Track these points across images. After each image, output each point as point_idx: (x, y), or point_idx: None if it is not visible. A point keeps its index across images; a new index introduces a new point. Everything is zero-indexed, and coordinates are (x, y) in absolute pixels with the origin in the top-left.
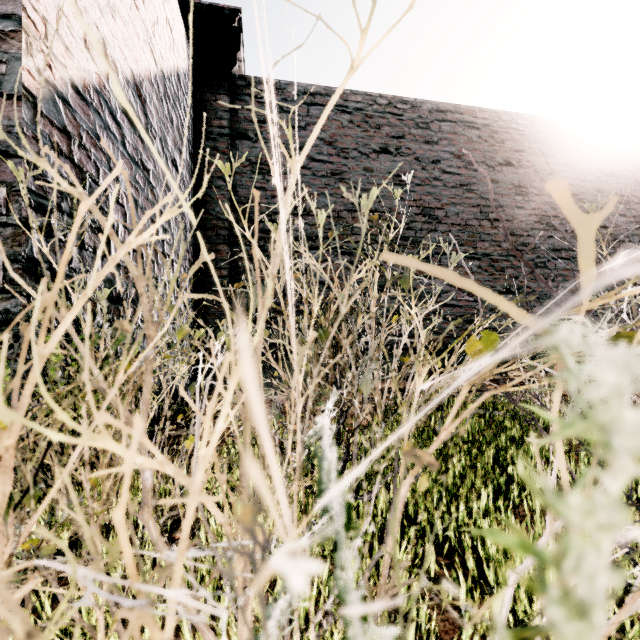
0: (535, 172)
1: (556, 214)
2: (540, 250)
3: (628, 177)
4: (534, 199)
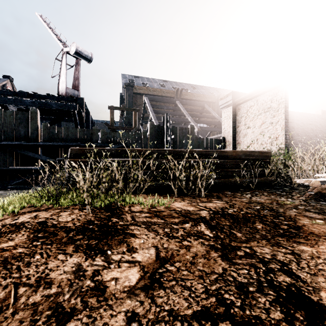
0: (296, 124)
1: (299, 133)
2: (297, 141)
3: (313, 124)
4: (295, 130)
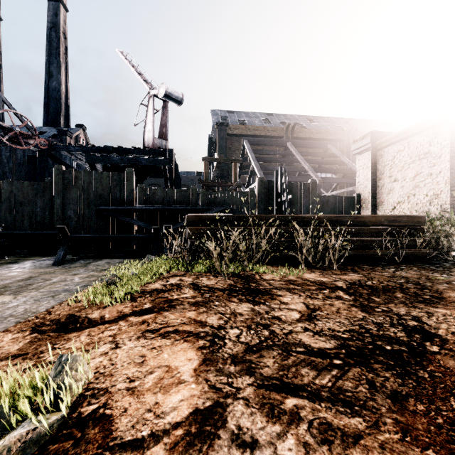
0: None
1: None
2: None
3: None
4: None
